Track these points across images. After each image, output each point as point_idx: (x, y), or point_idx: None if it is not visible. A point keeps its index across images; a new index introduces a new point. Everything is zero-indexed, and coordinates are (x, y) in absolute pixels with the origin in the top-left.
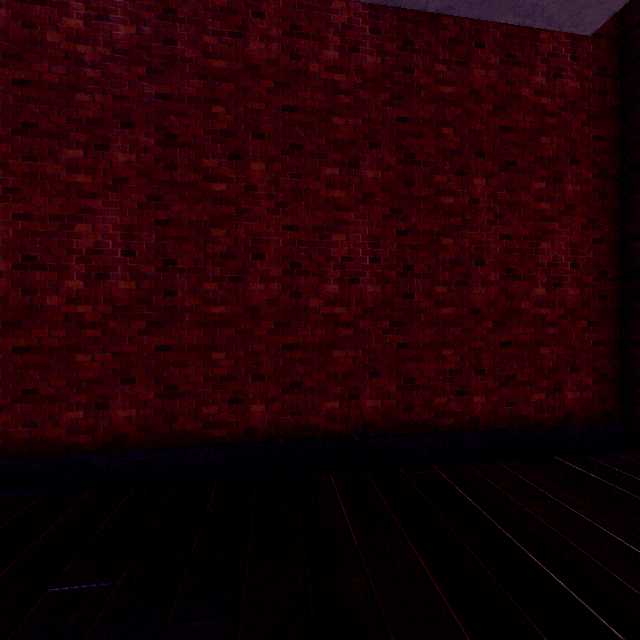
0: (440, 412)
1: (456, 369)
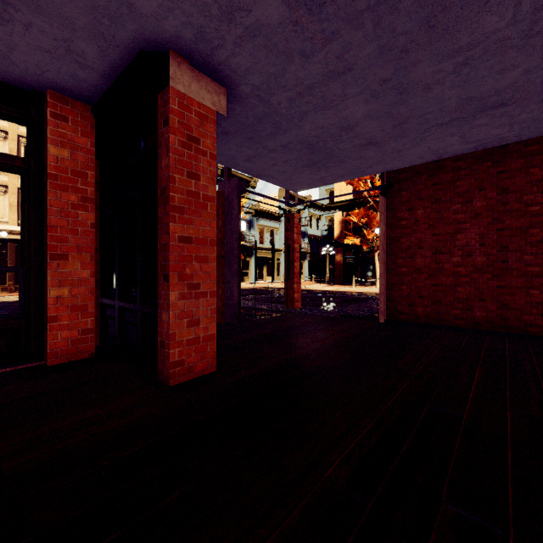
0: None
1: None
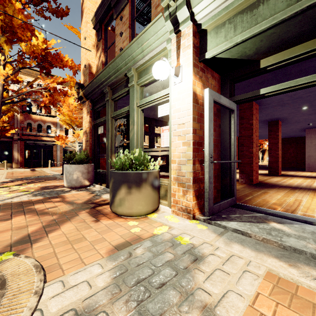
0: None
1: None
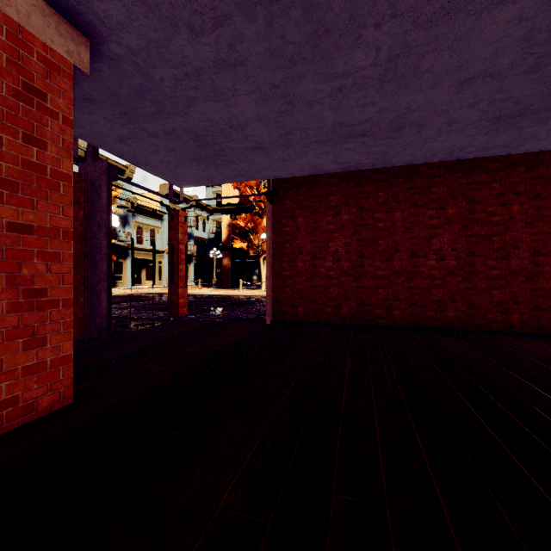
0: (491, 321)
1: (501, 301)
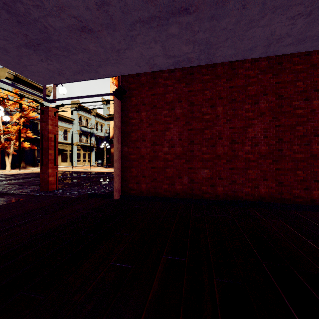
0: (295, 196)
1: (303, 179)
